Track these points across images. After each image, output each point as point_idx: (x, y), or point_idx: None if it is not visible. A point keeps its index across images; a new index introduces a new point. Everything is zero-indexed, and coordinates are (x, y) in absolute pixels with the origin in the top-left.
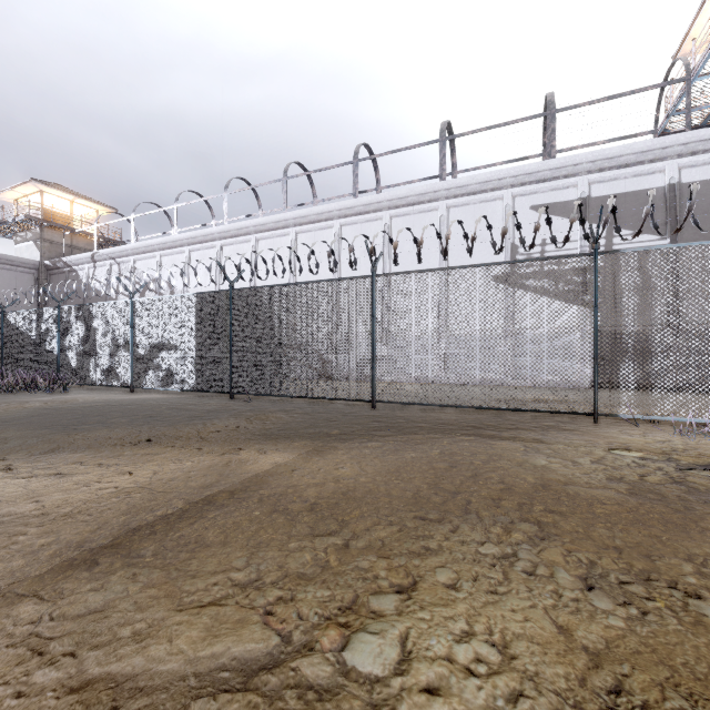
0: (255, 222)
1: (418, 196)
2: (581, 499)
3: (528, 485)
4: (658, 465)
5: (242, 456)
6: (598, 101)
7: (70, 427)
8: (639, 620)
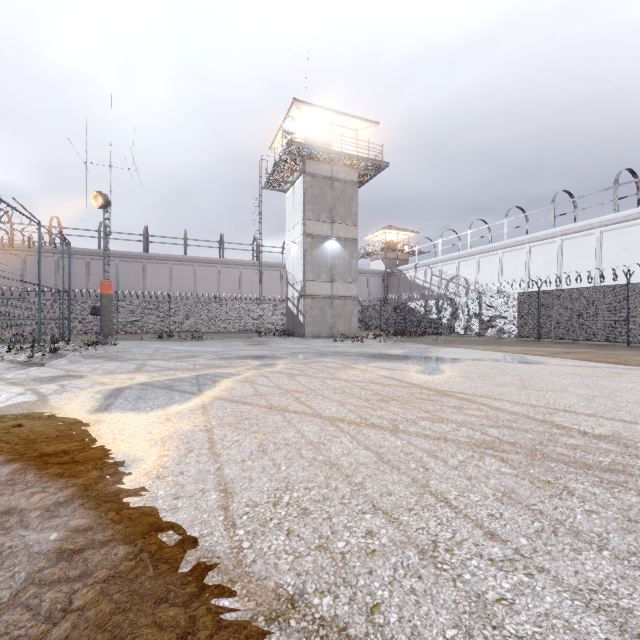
0: (529, 237)
1: None
2: None
3: None
4: None
5: (574, 349)
6: None
7: (496, 343)
8: None
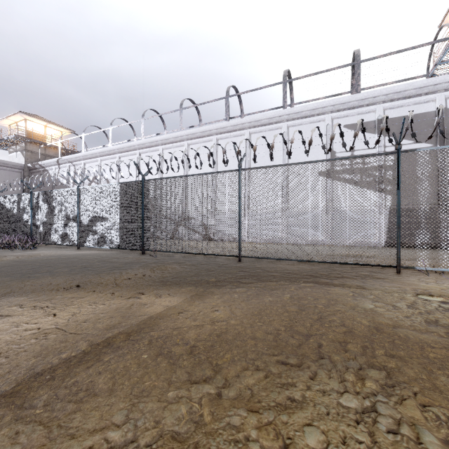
0: (162, 137)
1: (269, 119)
2: (412, 343)
3: (364, 328)
4: None
5: (142, 300)
6: (390, 54)
7: (26, 275)
8: None
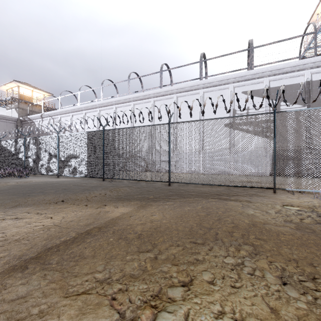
0: (115, 99)
1: (190, 87)
2: (273, 232)
3: (245, 224)
4: (308, 214)
5: (106, 209)
6: (273, 43)
7: (26, 194)
8: (314, 304)
